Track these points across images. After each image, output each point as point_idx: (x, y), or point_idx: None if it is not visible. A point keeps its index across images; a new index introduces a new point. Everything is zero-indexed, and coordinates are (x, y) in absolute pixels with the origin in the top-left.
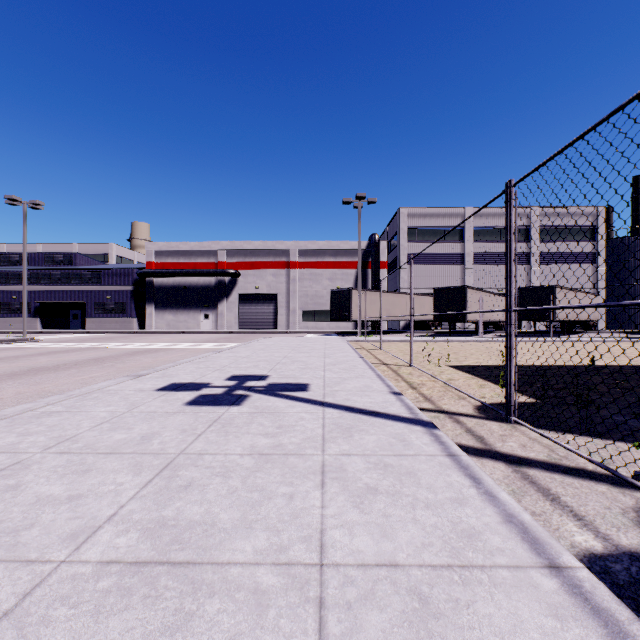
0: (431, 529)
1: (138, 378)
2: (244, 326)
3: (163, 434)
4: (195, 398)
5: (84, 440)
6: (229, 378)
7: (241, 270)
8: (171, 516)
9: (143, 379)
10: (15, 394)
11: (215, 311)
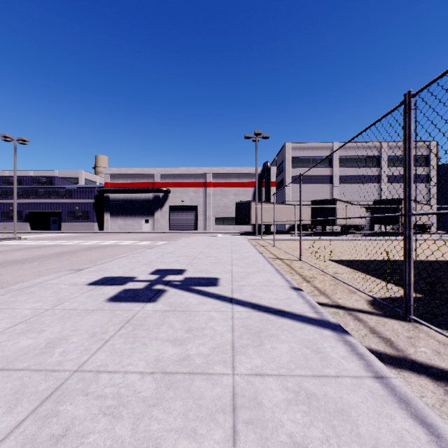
0: None
1: (78, 272)
2: (173, 228)
3: (70, 339)
4: (118, 293)
5: None
6: (153, 272)
7: (171, 188)
8: None
9: (81, 273)
10: None
11: (153, 217)
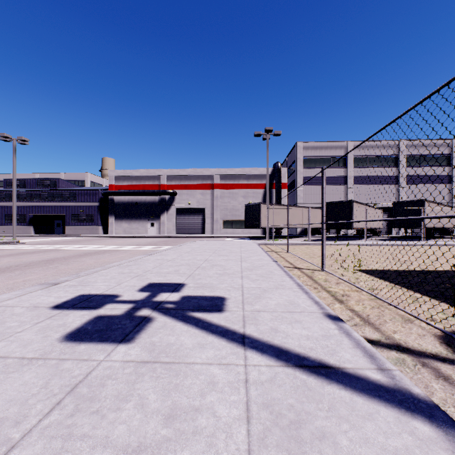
0: None
1: (51, 287)
2: (180, 232)
3: None
4: (84, 324)
5: None
6: (143, 288)
7: (177, 190)
8: None
9: (54, 288)
10: None
11: (158, 221)
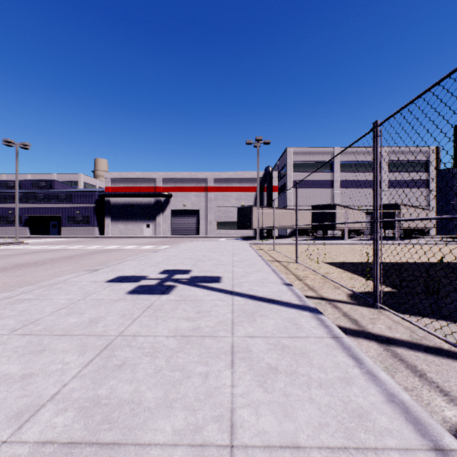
0: (326, 409)
1: (94, 272)
2: (175, 233)
3: (107, 318)
4: (135, 288)
5: (44, 323)
6: (162, 272)
7: (173, 192)
8: (105, 395)
9: (97, 273)
10: (2, 284)
11: (154, 222)
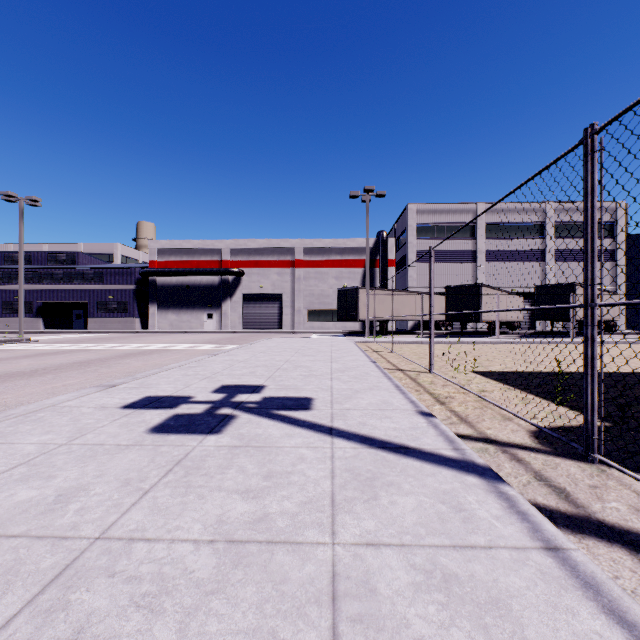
0: None
1: (109, 389)
2: (248, 326)
3: (92, 490)
4: (165, 420)
5: None
6: (217, 389)
7: (245, 269)
8: None
9: (114, 390)
10: None
11: (219, 311)
